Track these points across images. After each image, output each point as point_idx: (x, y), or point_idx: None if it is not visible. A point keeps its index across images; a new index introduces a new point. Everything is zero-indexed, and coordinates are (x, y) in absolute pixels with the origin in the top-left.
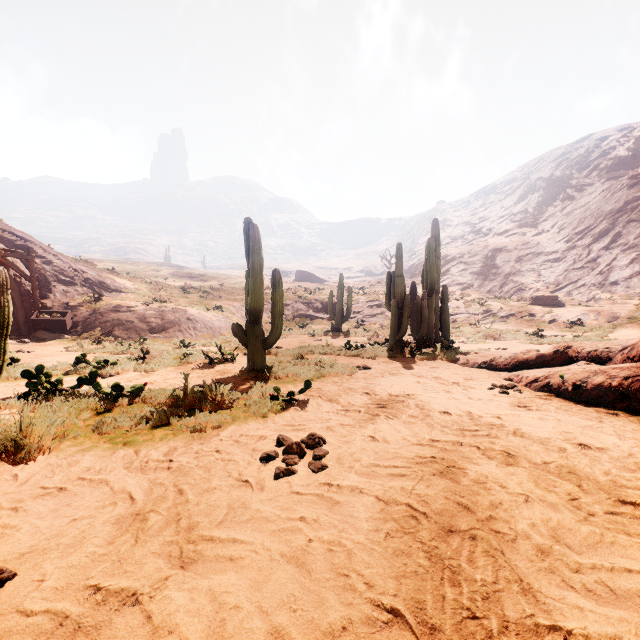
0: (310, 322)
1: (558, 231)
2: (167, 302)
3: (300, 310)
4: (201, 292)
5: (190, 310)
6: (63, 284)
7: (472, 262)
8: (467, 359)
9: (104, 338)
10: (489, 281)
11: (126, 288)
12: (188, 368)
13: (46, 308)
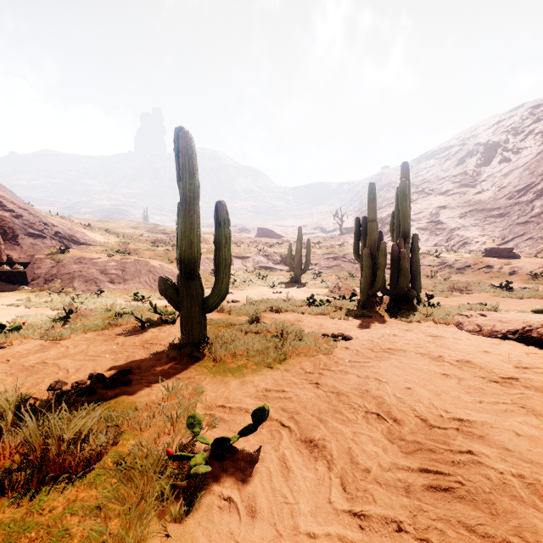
0: (270, 273)
1: (498, 189)
2: (133, 254)
3: (260, 262)
4: (170, 246)
5: (152, 262)
6: (32, 237)
7: (417, 219)
8: (478, 324)
9: (62, 290)
10: (435, 236)
11: (95, 241)
12: (110, 334)
13: (11, 260)
